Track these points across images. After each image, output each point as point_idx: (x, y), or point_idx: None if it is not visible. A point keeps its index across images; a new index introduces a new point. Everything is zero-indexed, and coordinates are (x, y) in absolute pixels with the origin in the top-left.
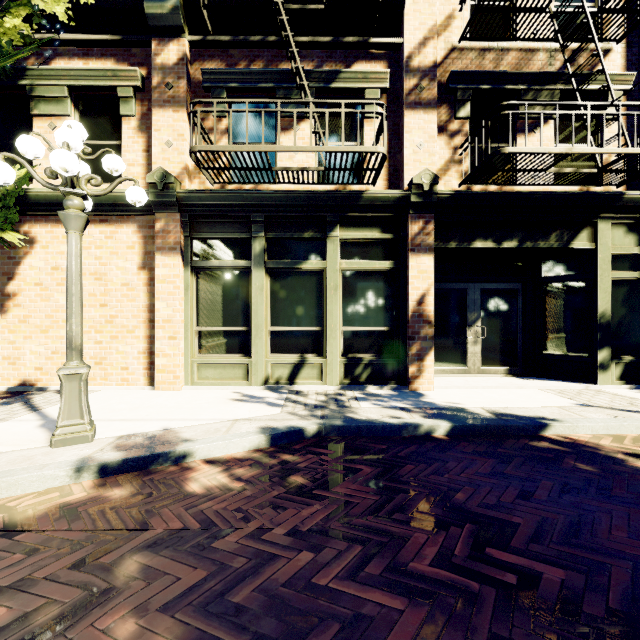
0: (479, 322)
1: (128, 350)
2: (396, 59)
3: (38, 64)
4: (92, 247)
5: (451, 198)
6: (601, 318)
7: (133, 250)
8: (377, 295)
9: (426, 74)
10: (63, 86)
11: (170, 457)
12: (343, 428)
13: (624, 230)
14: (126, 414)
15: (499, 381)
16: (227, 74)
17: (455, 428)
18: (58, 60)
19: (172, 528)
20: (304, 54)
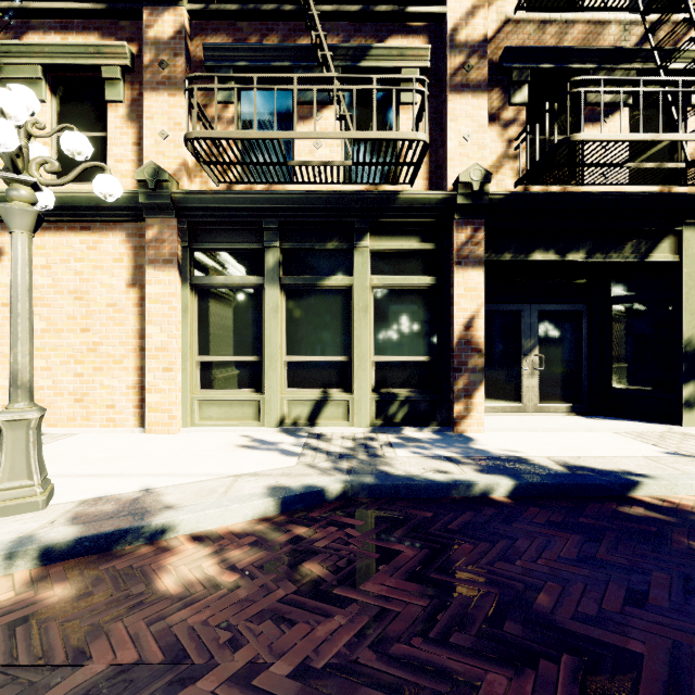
0: (536, 350)
1: (115, 384)
2: (438, 33)
3: (7, 39)
4: (71, 260)
5: (506, 200)
6: (687, 346)
7: (121, 263)
8: (415, 318)
9: (475, 50)
10: (36, 65)
11: (143, 533)
12: (375, 487)
13: None
14: (101, 467)
15: (562, 421)
16: (234, 50)
17: (519, 487)
18: (31, 35)
19: (120, 662)
20: (327, 27)
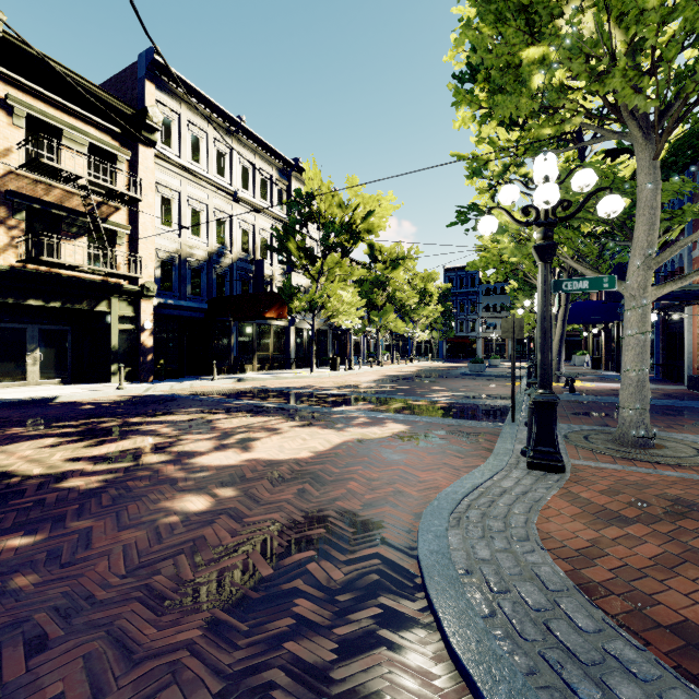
0: (38, 351)
1: None
2: None
3: None
4: None
5: (8, 272)
6: (113, 348)
7: None
8: None
9: None
10: None
11: None
12: None
13: (127, 304)
14: None
15: (50, 387)
16: None
17: (0, 404)
18: None
19: None
20: None
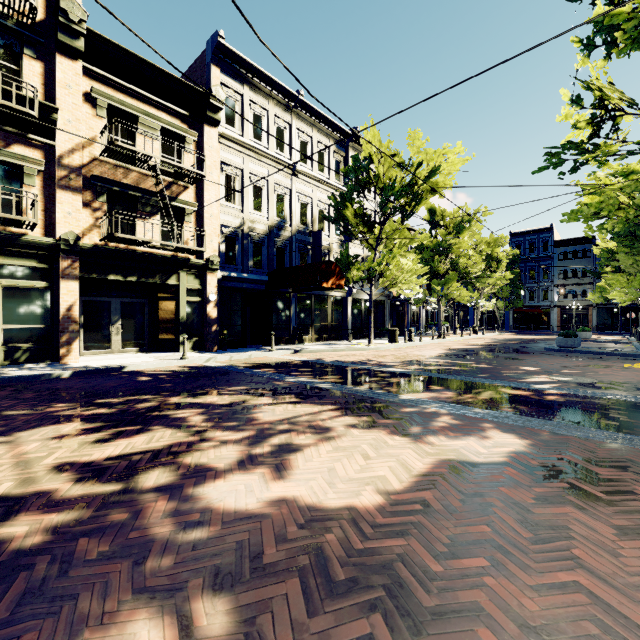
0: (120, 322)
1: None
2: (52, 152)
3: None
4: None
5: (91, 250)
6: (182, 319)
7: None
8: (35, 304)
9: (74, 171)
10: None
11: None
12: None
13: (194, 277)
14: None
15: (129, 355)
16: None
17: (75, 373)
18: None
19: None
20: None
